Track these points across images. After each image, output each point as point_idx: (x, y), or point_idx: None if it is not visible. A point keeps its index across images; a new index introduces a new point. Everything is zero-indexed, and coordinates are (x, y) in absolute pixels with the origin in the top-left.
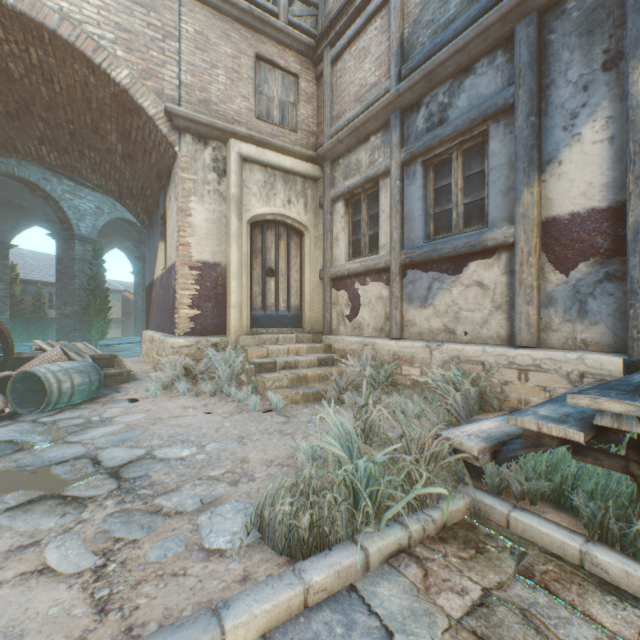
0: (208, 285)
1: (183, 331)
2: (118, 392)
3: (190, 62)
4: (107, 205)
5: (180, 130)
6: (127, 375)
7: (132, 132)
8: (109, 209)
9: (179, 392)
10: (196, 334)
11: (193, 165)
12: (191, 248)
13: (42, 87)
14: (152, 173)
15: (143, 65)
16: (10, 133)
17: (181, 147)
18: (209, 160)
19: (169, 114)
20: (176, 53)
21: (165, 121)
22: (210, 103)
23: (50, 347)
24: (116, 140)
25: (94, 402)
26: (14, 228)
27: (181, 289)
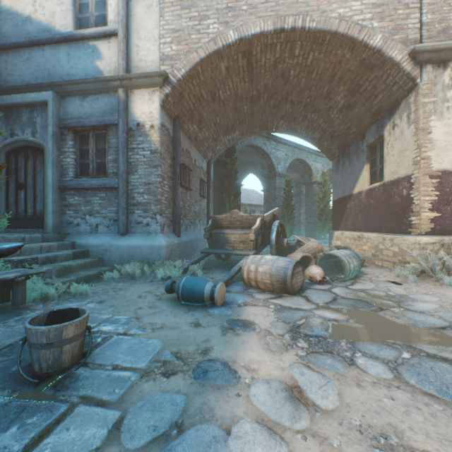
0: (445, 190)
1: (423, 230)
2: (366, 274)
3: (429, 3)
4: (290, 152)
5: (420, 64)
6: (361, 262)
7: (363, 85)
8: (291, 154)
9: (436, 282)
10: (434, 233)
11: (432, 89)
12: (430, 160)
13: (302, 79)
14: (367, 113)
15: (391, 25)
16: (268, 118)
17: (421, 78)
18: (447, 80)
19: (414, 54)
20: (417, 2)
21: (408, 61)
22: (447, 29)
23: (302, 240)
24: (341, 98)
25: (360, 279)
26: (242, 175)
27: (421, 196)
